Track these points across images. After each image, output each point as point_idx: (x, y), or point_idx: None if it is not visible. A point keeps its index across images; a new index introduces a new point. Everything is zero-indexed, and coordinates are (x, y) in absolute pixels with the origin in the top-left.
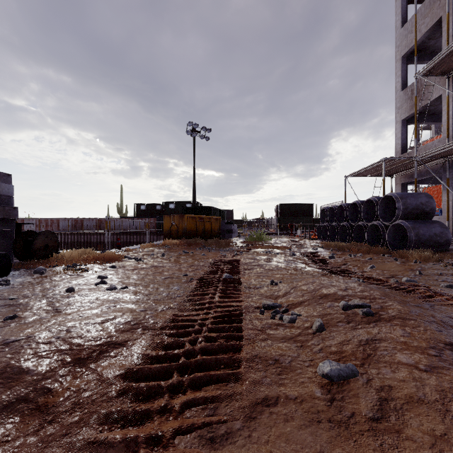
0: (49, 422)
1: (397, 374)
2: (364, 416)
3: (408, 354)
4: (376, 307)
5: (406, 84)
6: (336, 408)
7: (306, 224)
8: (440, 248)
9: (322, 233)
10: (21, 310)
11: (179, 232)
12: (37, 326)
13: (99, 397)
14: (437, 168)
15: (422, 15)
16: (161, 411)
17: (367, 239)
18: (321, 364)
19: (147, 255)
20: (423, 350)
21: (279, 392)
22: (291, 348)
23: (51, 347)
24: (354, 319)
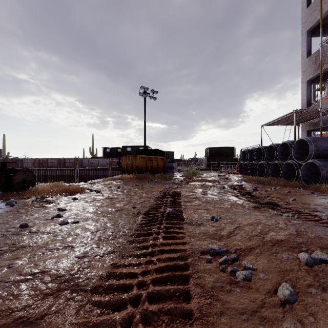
0: None
1: None
2: None
3: None
4: None
5: (310, 52)
6: None
7: (229, 162)
8: None
9: (243, 169)
10: None
11: (133, 168)
12: None
13: None
14: None
15: None
16: None
17: (282, 175)
18: None
19: (106, 188)
20: None
21: None
22: None
23: None
24: None
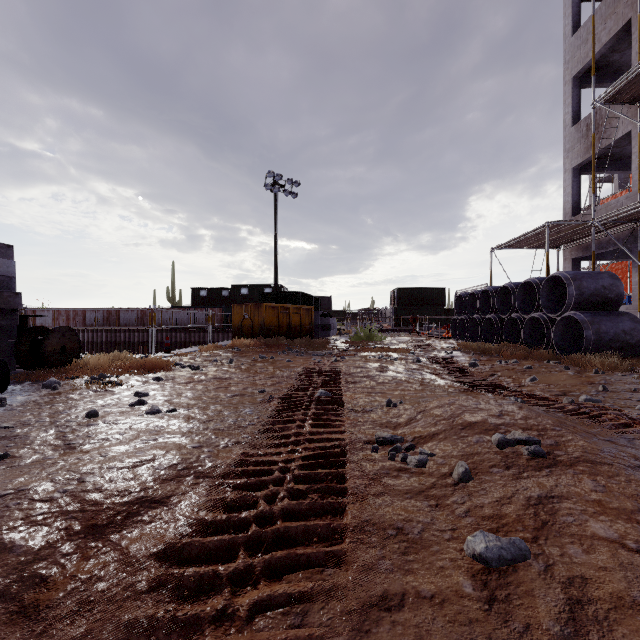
0: (37, 637)
1: (593, 557)
2: (545, 631)
3: (606, 523)
4: (548, 443)
5: (579, 116)
6: (499, 616)
7: (435, 316)
8: (631, 351)
9: (458, 329)
10: (16, 445)
11: (254, 328)
12: (35, 472)
13: (121, 591)
14: (624, 236)
15: (602, 18)
16: (217, 619)
17: (524, 339)
18: (471, 537)
19: (208, 362)
20: (629, 514)
21: (405, 585)
22: (421, 509)
23: (52, 508)
24: (517, 462)
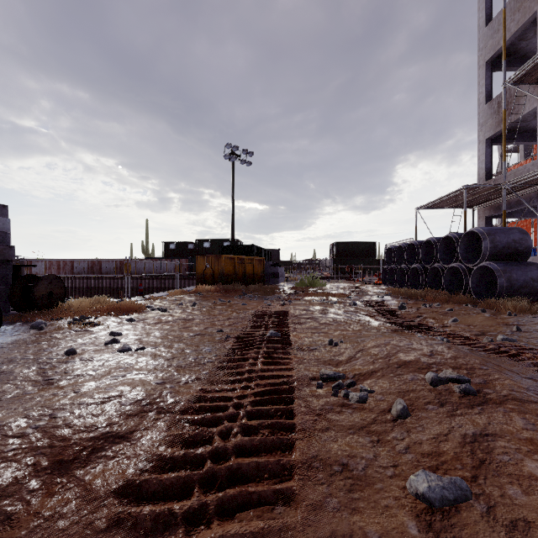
0: None
1: (533, 499)
2: None
3: None
4: (477, 382)
5: (491, 96)
6: None
7: (368, 266)
8: None
9: (388, 277)
10: (1, 381)
11: (214, 276)
12: (12, 408)
13: (80, 530)
14: (530, 197)
15: (511, 11)
16: None
17: (445, 285)
18: (413, 477)
19: (175, 305)
20: None
21: (352, 525)
22: (363, 444)
23: (23, 444)
24: (450, 400)
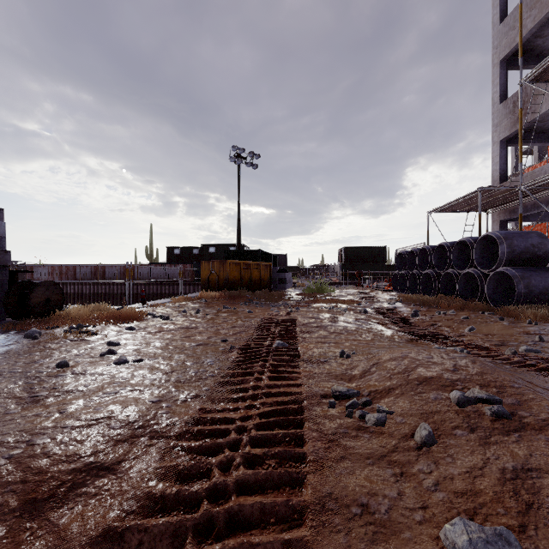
0: None
1: None
2: None
3: None
4: (509, 402)
5: (506, 95)
6: None
7: (378, 271)
8: None
9: (399, 283)
10: None
11: (220, 282)
12: None
13: None
14: (547, 200)
15: (527, 7)
16: None
17: (459, 291)
18: (449, 526)
19: (177, 312)
20: None
21: None
22: (385, 478)
23: None
24: (481, 424)
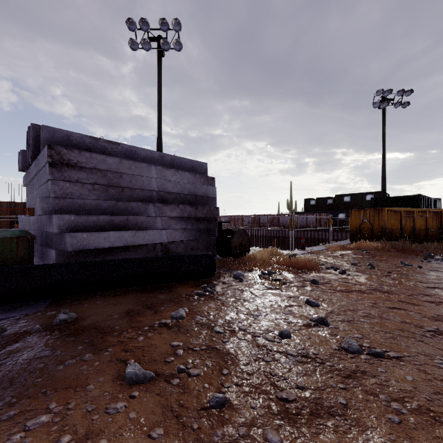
0: None
1: None
2: None
3: None
4: None
5: None
6: None
7: None
8: None
9: None
10: (230, 375)
11: (373, 231)
12: None
13: None
14: None
15: None
16: None
17: None
18: None
19: (346, 264)
20: None
21: None
22: None
23: None
24: None
